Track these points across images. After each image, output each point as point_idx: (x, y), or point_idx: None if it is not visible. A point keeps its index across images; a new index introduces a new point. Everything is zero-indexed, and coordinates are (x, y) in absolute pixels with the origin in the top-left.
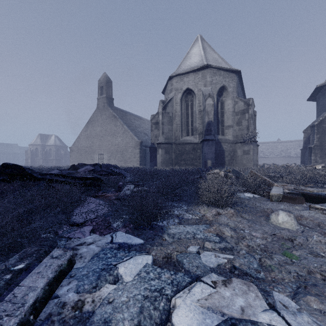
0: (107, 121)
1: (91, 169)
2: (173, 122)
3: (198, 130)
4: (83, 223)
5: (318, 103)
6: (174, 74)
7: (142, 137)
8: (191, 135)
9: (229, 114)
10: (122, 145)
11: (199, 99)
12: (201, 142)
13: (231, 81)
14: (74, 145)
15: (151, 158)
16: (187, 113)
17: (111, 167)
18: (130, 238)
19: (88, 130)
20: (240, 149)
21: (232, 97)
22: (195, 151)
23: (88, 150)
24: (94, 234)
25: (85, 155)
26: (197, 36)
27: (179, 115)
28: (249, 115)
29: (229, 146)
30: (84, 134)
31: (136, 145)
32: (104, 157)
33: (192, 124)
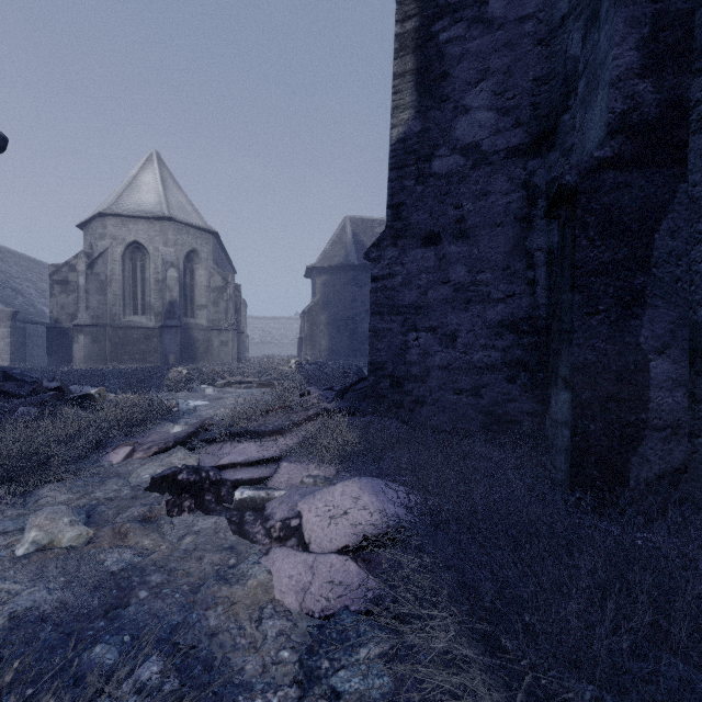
0: None
1: None
2: (108, 290)
3: (155, 309)
4: None
5: (313, 283)
6: (110, 212)
7: (12, 300)
8: (142, 315)
9: (202, 289)
10: None
11: (156, 263)
12: (160, 327)
13: (205, 245)
14: None
15: (51, 349)
16: (134, 279)
17: (10, 368)
18: None
19: None
20: (217, 339)
21: (206, 266)
22: (150, 340)
23: None
24: None
25: None
26: (151, 152)
27: (120, 281)
28: (229, 296)
29: (203, 335)
30: None
31: None
32: None
33: (144, 297)
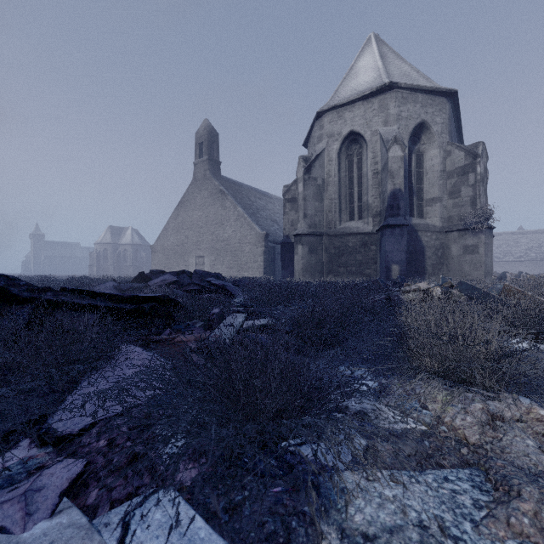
0: (209, 201)
1: (172, 281)
2: (324, 196)
3: (373, 209)
4: (79, 434)
5: None
6: (326, 107)
7: (269, 227)
8: (359, 219)
9: (434, 176)
10: (234, 240)
11: (374, 150)
12: (378, 231)
13: (438, 113)
14: (157, 243)
15: (284, 263)
16: (350, 179)
17: (209, 277)
18: (190, 543)
19: (179, 217)
20: (457, 243)
21: (439, 143)
22: (367, 248)
23: (179, 250)
24: (69, 508)
25: (175, 259)
26: (368, 36)
27: (335, 183)
28: (477, 177)
29: (435, 239)
30: (173, 223)
31: (257, 241)
32: (204, 262)
33: (361, 198)
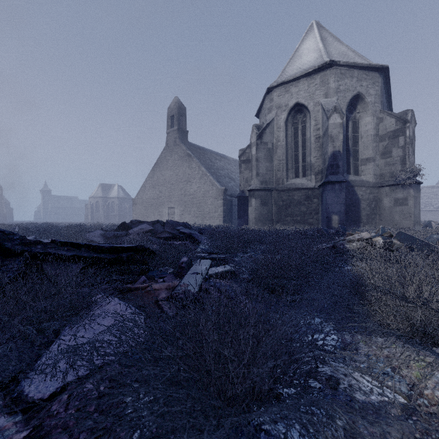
0: (179, 163)
1: (148, 230)
2: (273, 157)
3: (315, 168)
4: (49, 399)
5: None
6: (275, 84)
7: (227, 183)
8: (303, 177)
9: (368, 139)
10: (199, 195)
11: (316, 118)
12: (320, 186)
13: (371, 86)
14: (137, 197)
15: (240, 213)
16: (295, 143)
17: (178, 226)
18: None
19: (155, 176)
20: (389, 197)
21: (372, 111)
22: (310, 201)
23: (155, 202)
24: None
25: (152, 209)
26: (311, 23)
27: (283, 146)
28: (407, 139)
29: (369, 193)
30: (150, 181)
31: (218, 195)
32: (175, 212)
33: (304, 159)
